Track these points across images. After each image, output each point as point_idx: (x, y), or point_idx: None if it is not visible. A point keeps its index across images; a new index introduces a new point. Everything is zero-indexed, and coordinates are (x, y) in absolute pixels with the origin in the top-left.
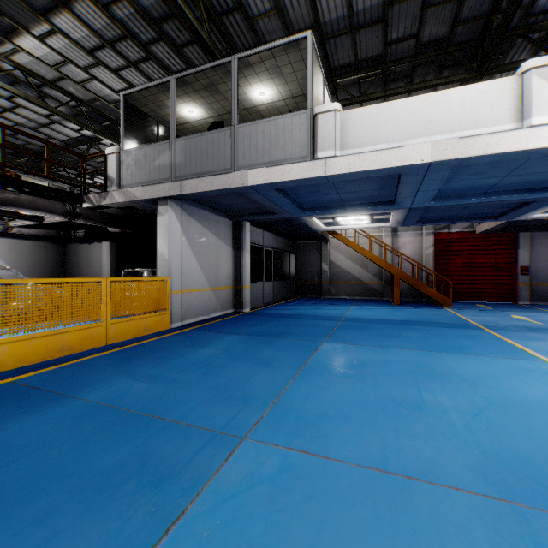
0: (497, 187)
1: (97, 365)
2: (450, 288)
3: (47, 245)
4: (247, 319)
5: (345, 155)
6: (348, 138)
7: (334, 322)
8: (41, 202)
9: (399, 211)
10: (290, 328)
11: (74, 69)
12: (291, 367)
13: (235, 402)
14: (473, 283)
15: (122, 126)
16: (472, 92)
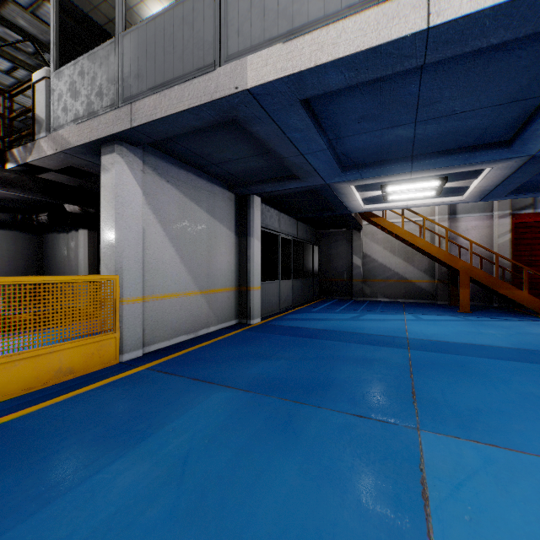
0: None
1: None
2: None
3: (18, 235)
4: (252, 341)
5: None
6: None
7: (398, 351)
8: None
9: (503, 166)
10: (327, 367)
11: None
12: None
13: None
14: None
15: (53, 33)
16: None
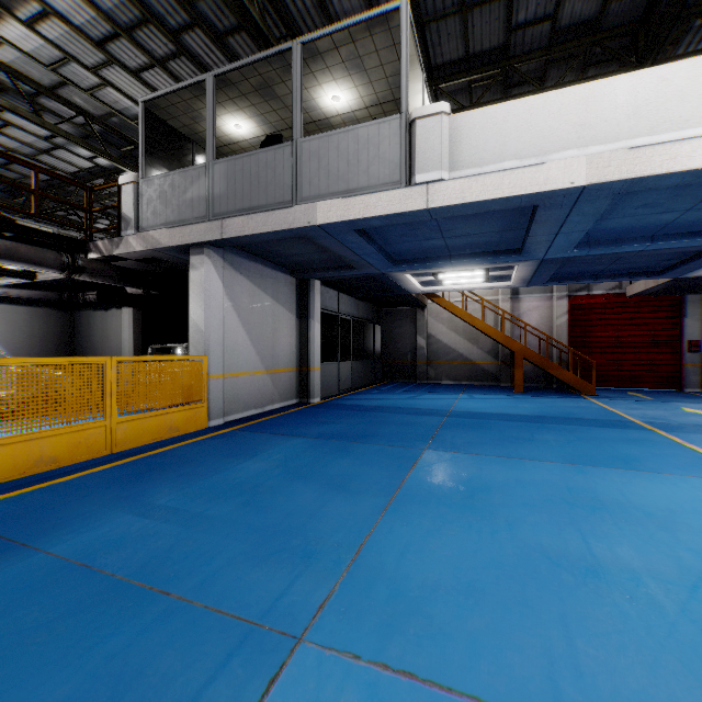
0: (671, 227)
1: (87, 487)
2: (593, 370)
3: (49, 312)
4: (315, 414)
5: (456, 178)
6: (460, 153)
7: (437, 418)
8: (25, 250)
9: (526, 264)
10: (376, 427)
11: (78, 71)
12: (379, 493)
13: (290, 560)
14: (622, 364)
15: (142, 145)
16: (648, 79)
